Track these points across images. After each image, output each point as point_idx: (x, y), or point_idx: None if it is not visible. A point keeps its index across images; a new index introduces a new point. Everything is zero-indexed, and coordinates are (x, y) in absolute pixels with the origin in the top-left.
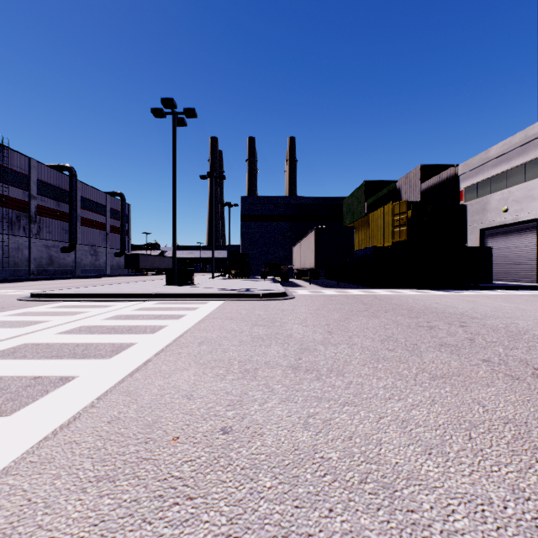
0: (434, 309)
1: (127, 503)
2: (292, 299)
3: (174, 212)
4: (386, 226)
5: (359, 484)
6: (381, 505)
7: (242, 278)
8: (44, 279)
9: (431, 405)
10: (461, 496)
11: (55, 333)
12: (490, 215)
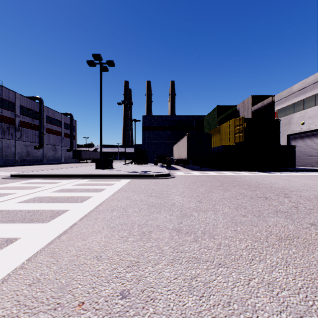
0: (264, 185)
1: None
2: (173, 178)
3: (100, 124)
4: (230, 133)
5: None
6: None
7: (143, 164)
8: (23, 165)
9: (286, 266)
10: None
11: (16, 202)
12: (293, 126)
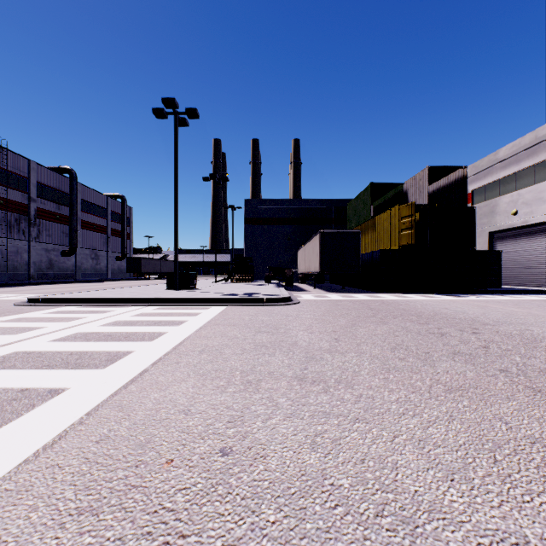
0: (444, 315)
1: (110, 542)
2: (296, 304)
3: (175, 214)
4: (393, 229)
5: (375, 518)
6: (401, 545)
7: (245, 282)
8: (43, 283)
9: (449, 422)
10: (492, 533)
11: (48, 340)
12: (499, 218)
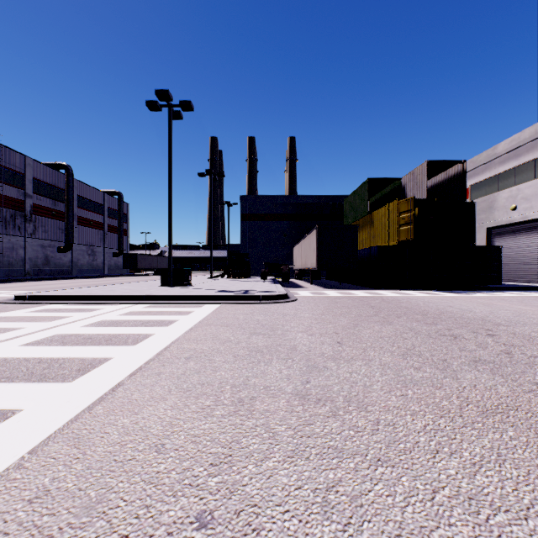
0: (450, 314)
1: None
2: (293, 302)
3: (169, 209)
4: (391, 224)
5: None
6: None
7: (241, 279)
8: (38, 279)
9: (500, 465)
10: None
11: (20, 344)
12: (497, 214)
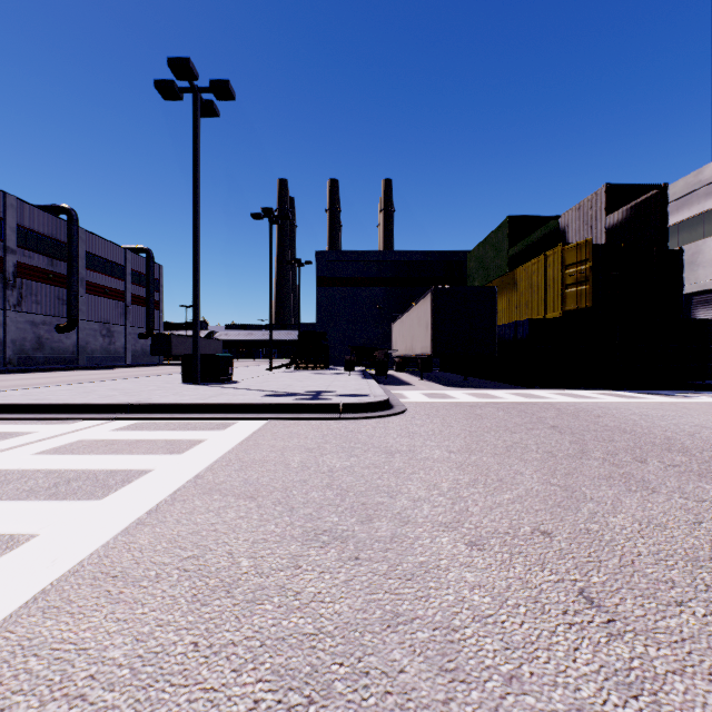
0: None
1: None
2: (401, 415)
3: (195, 258)
4: (549, 286)
5: None
6: None
7: (316, 370)
8: (21, 371)
9: None
10: None
11: None
12: (703, 272)
